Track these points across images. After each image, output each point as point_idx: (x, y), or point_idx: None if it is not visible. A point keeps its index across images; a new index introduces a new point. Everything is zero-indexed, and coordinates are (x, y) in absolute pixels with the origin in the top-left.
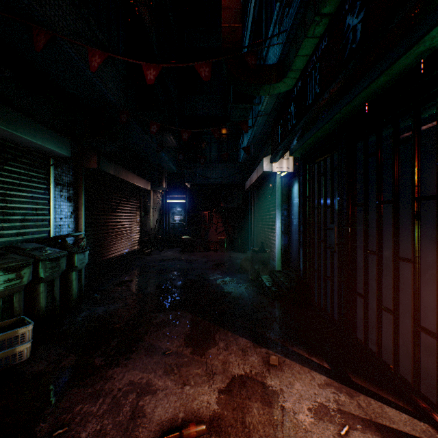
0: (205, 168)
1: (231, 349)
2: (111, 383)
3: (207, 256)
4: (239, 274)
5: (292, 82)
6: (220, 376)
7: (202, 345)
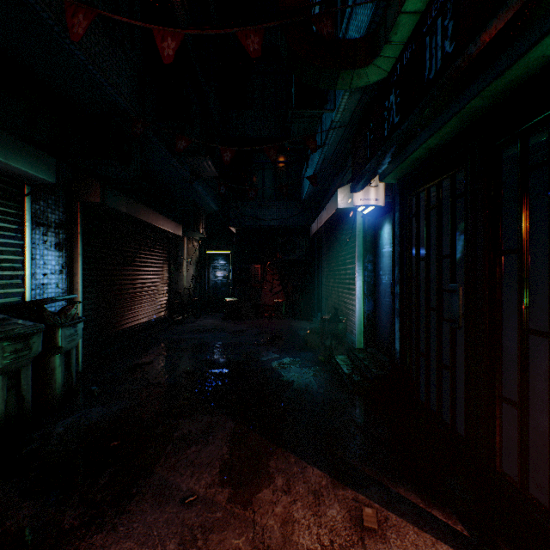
0: (257, 206)
1: (296, 491)
2: None
3: (259, 326)
4: (303, 353)
5: (388, 65)
6: None
7: (247, 484)
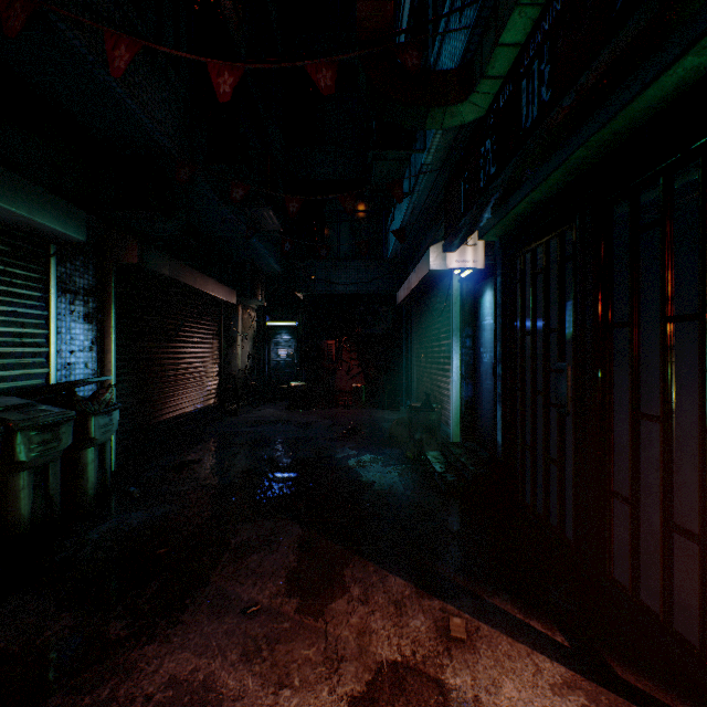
0: (330, 267)
1: (375, 601)
2: (132, 683)
3: (333, 417)
4: (387, 449)
5: (486, 102)
6: (353, 664)
7: (318, 594)
